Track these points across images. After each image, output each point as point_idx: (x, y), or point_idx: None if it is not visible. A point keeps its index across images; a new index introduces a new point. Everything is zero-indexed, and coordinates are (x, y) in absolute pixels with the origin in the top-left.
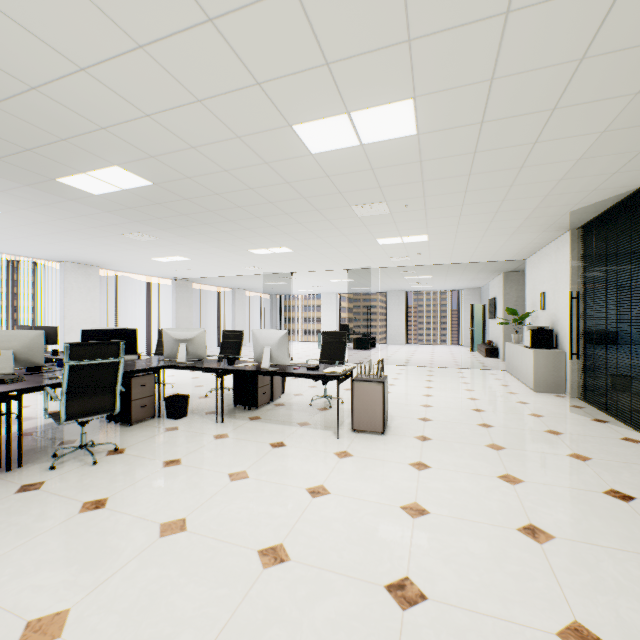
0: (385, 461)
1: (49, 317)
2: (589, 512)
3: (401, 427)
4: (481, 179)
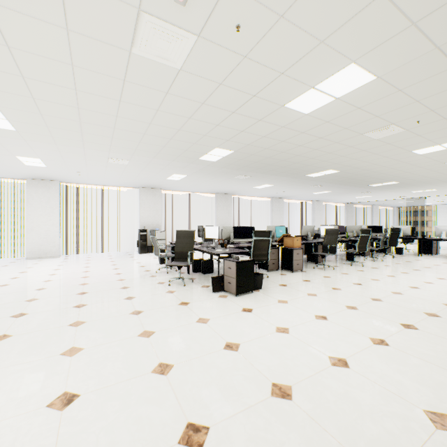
0: None
1: (306, 222)
2: None
3: None
4: None
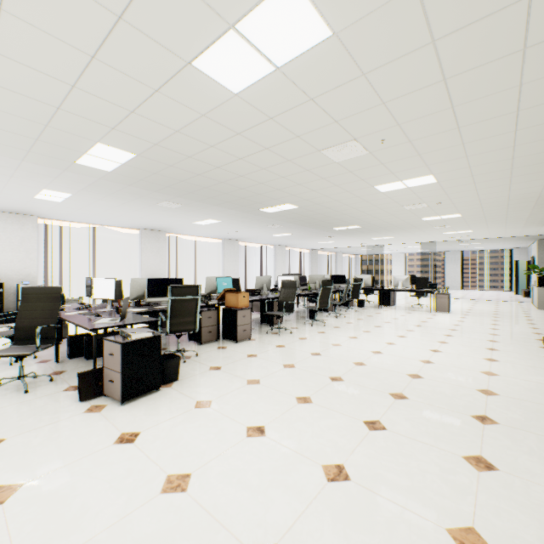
0: (450, 316)
1: (267, 270)
2: (516, 324)
3: (456, 313)
4: (490, 220)
